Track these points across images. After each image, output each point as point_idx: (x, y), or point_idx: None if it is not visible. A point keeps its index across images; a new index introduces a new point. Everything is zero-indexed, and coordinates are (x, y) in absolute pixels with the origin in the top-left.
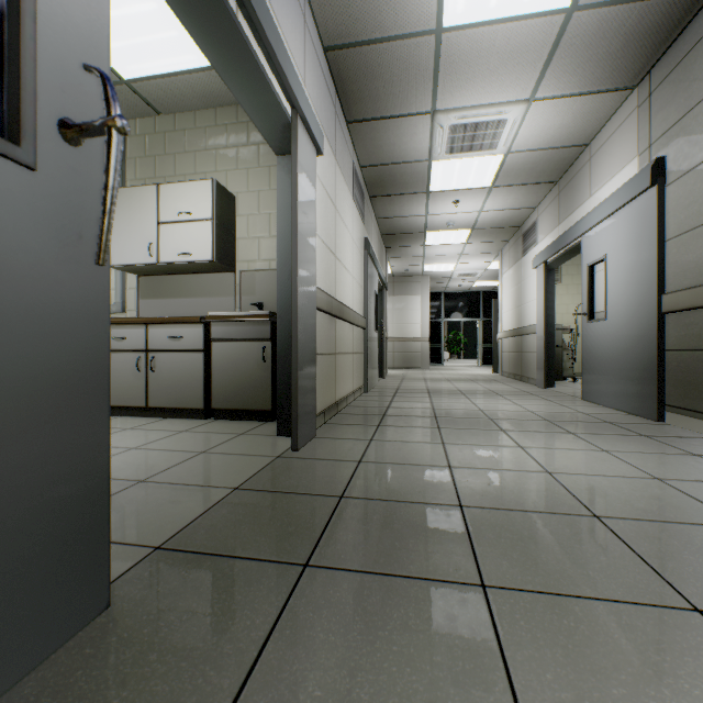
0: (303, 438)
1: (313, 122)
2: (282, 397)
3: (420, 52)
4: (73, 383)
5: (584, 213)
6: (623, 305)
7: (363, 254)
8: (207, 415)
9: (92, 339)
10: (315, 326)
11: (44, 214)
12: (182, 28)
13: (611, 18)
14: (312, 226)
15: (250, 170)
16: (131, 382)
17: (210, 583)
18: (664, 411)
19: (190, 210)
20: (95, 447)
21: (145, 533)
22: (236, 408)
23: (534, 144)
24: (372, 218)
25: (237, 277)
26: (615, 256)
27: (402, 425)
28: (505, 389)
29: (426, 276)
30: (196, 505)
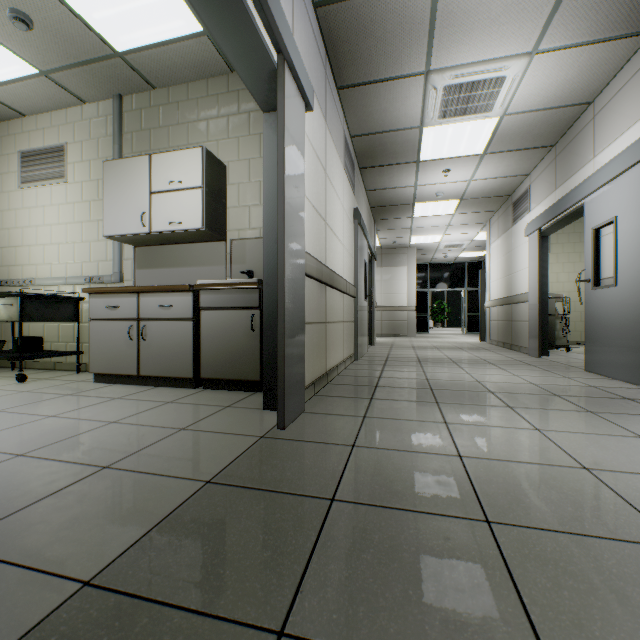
0: (290, 415)
1: (301, 71)
2: (269, 368)
3: (415, 1)
4: None
5: (587, 175)
6: (638, 270)
7: (353, 224)
8: (196, 384)
9: None
10: (304, 293)
11: None
12: None
13: None
14: (300, 186)
15: (241, 139)
16: (123, 351)
17: None
18: None
19: (181, 179)
20: None
21: (80, 553)
22: (225, 377)
23: (532, 104)
24: (362, 189)
25: (228, 246)
26: (628, 217)
27: (397, 399)
28: (498, 358)
29: (413, 248)
30: (155, 507)
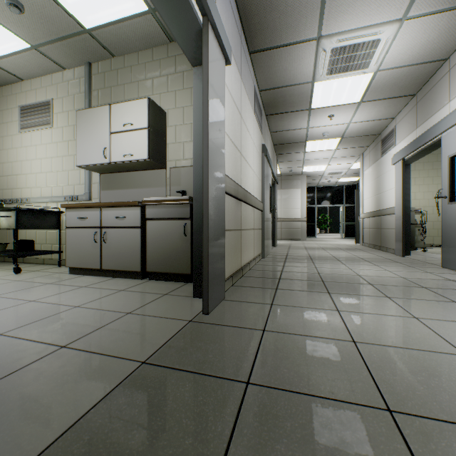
0: (213, 303)
1: (222, 31)
2: (197, 265)
3: None
4: None
5: (443, 115)
6: None
7: (261, 156)
8: (143, 276)
9: None
10: (224, 207)
11: None
12: None
13: None
14: (221, 122)
15: (177, 92)
16: (90, 250)
17: None
18: None
19: (132, 122)
20: None
21: (23, 435)
22: (164, 271)
23: (400, 61)
24: (267, 131)
25: (168, 172)
26: None
27: (296, 289)
28: (371, 256)
29: (304, 175)
30: (96, 387)
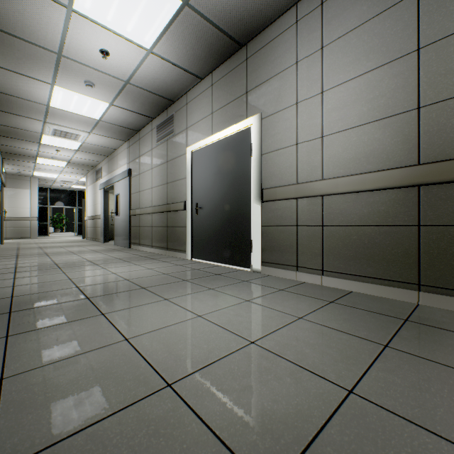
0: None
1: None
2: None
3: (39, 106)
4: None
5: (116, 174)
6: (123, 212)
7: None
8: None
9: None
10: None
11: None
12: None
13: (113, 126)
14: None
15: None
16: None
17: None
18: (131, 245)
19: None
20: None
21: None
22: None
23: (95, 143)
24: None
25: None
26: (122, 194)
27: (30, 257)
28: (85, 244)
29: (36, 177)
30: None
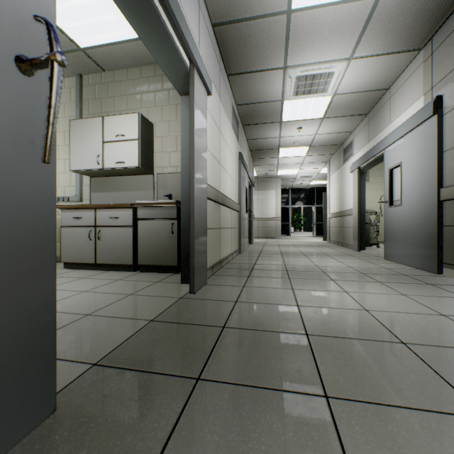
0: (198, 285)
1: (205, 72)
2: (184, 257)
3: (276, 26)
4: (27, 250)
5: (386, 134)
6: (413, 196)
7: (238, 162)
8: (135, 269)
9: (43, 218)
10: (206, 210)
11: (3, 125)
12: (118, 12)
13: (406, 0)
14: (204, 143)
15: (164, 107)
16: (85, 247)
17: (129, 392)
18: (442, 267)
19: (124, 133)
20: (44, 296)
21: (87, 353)
22: (154, 264)
23: (352, 89)
24: (244, 139)
25: (155, 177)
26: (407, 163)
27: (264, 276)
28: (332, 252)
29: (279, 177)
30: (123, 333)
